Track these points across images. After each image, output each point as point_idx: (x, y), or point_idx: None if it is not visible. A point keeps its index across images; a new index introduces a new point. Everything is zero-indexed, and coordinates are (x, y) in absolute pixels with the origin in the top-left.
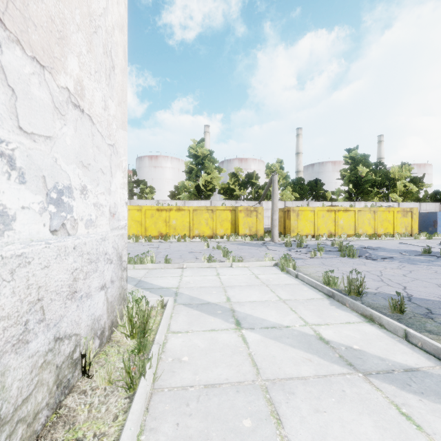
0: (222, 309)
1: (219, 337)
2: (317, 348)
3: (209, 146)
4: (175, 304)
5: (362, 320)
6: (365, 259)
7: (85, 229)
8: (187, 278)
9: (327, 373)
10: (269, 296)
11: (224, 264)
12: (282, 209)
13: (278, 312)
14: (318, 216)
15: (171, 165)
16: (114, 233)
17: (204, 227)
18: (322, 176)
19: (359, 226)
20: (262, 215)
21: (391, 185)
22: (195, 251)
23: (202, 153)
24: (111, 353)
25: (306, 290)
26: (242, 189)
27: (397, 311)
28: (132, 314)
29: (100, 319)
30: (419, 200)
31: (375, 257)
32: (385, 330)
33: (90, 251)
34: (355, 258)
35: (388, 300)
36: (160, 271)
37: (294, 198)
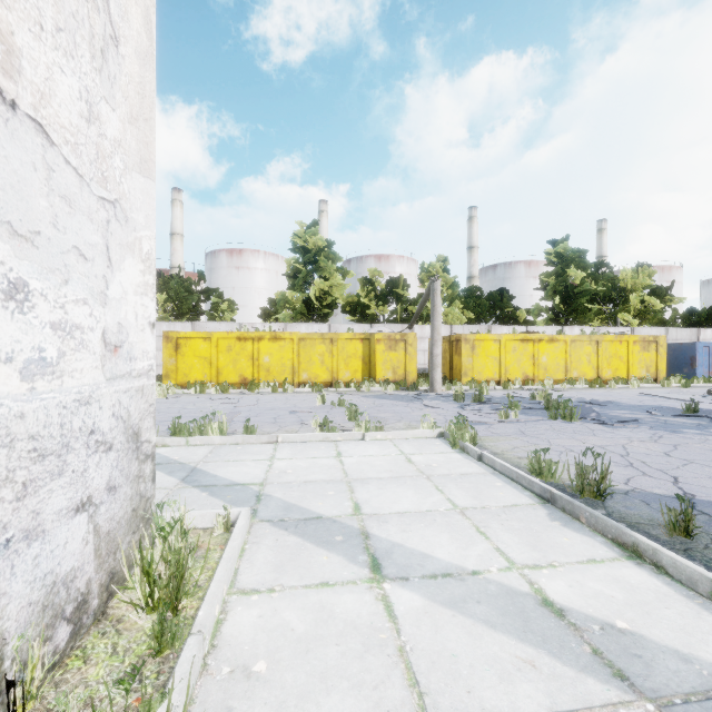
0: (344, 532)
1: (337, 604)
2: (542, 629)
3: (326, 234)
4: (253, 520)
5: (617, 555)
6: (592, 423)
7: (20, 381)
8: (283, 462)
9: (577, 705)
10: (434, 501)
11: (350, 436)
12: (448, 338)
13: (452, 537)
14: (506, 350)
15: (264, 264)
16: (118, 386)
17: (318, 368)
18: (510, 285)
19: (572, 366)
20: (414, 347)
21: (621, 299)
22: (300, 411)
23: (316, 244)
24: (96, 653)
25: (500, 486)
26: (382, 304)
27: (680, 533)
28: (151, 560)
29: (73, 577)
30: (664, 323)
31: (607, 419)
32: (669, 578)
33: (40, 432)
34: (574, 422)
35: (662, 511)
36: (235, 450)
37: (466, 320)
